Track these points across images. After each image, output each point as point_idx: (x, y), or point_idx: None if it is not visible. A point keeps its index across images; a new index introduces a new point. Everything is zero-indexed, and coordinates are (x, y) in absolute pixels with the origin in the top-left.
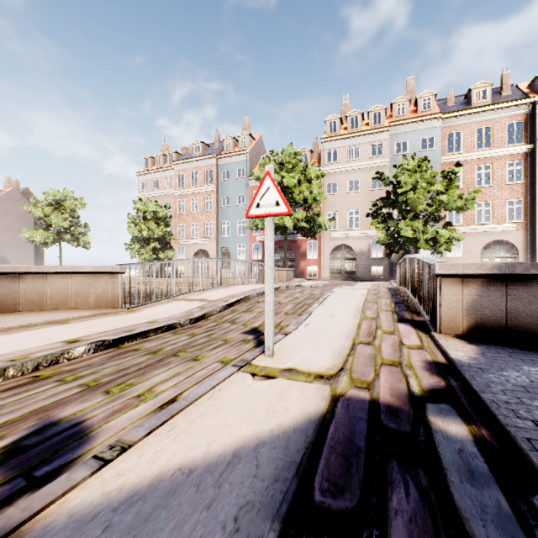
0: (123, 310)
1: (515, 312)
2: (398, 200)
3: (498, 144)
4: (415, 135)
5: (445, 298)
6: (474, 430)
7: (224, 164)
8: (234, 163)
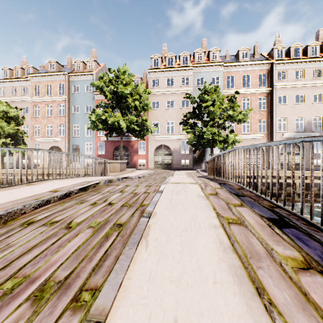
0: None
1: None
2: (200, 114)
3: (254, 86)
4: (208, 75)
5: None
6: None
7: (75, 80)
8: (83, 81)
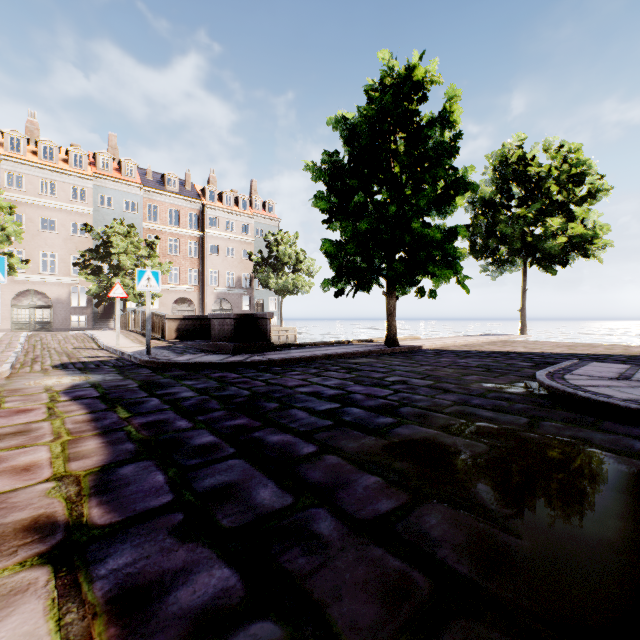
0: None
1: (189, 330)
2: (108, 255)
3: (184, 225)
4: (120, 195)
5: (169, 327)
6: (181, 345)
7: None
8: None
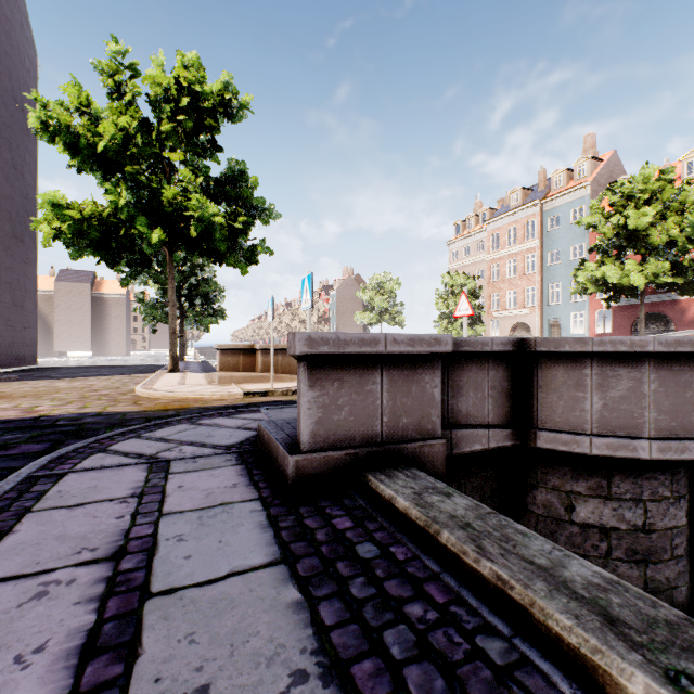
0: None
1: None
2: None
3: None
4: None
5: None
6: None
7: (552, 208)
8: (565, 204)
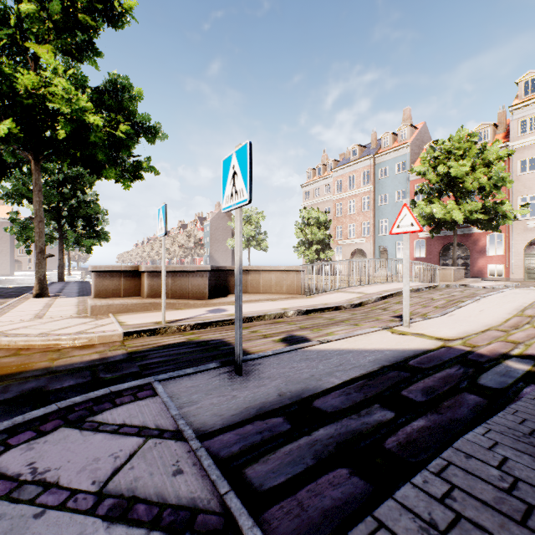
0: (304, 296)
1: None
2: None
3: None
4: None
5: None
6: (534, 369)
7: (382, 162)
8: (392, 159)
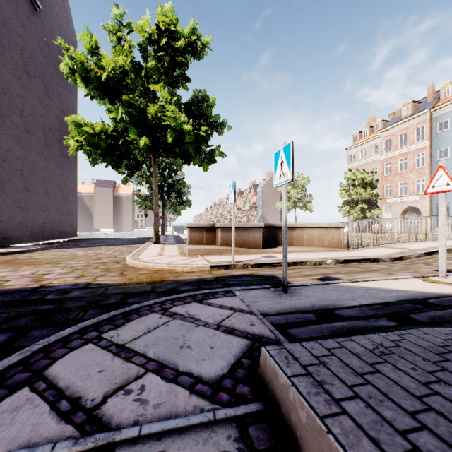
0: (344, 250)
1: None
2: None
3: None
4: None
5: None
6: None
7: (440, 115)
8: None
